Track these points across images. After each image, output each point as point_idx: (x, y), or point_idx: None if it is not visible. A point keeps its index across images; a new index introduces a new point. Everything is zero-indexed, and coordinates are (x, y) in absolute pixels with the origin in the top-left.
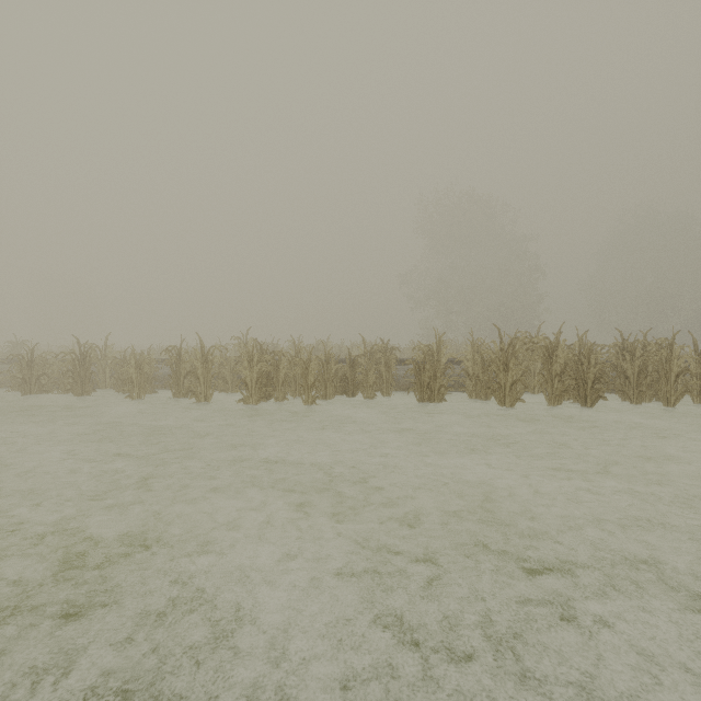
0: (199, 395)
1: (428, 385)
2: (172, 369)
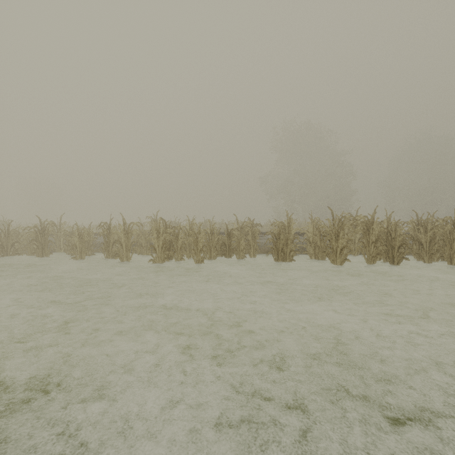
0: (122, 257)
1: (282, 249)
2: (104, 238)
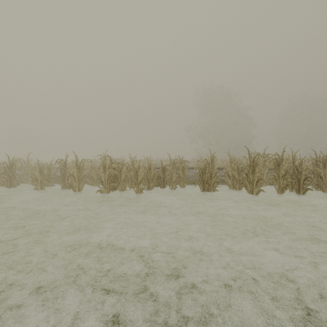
0: (75, 188)
1: (207, 181)
2: (61, 172)
